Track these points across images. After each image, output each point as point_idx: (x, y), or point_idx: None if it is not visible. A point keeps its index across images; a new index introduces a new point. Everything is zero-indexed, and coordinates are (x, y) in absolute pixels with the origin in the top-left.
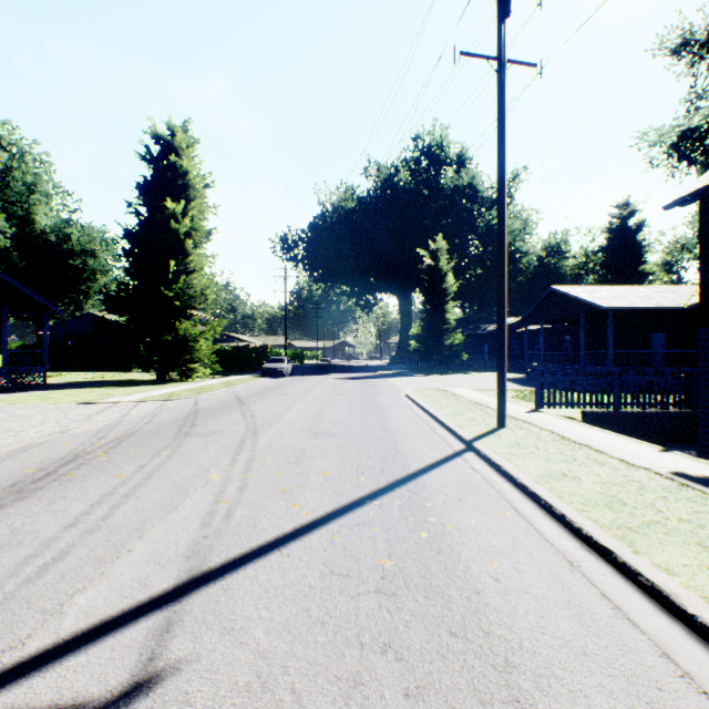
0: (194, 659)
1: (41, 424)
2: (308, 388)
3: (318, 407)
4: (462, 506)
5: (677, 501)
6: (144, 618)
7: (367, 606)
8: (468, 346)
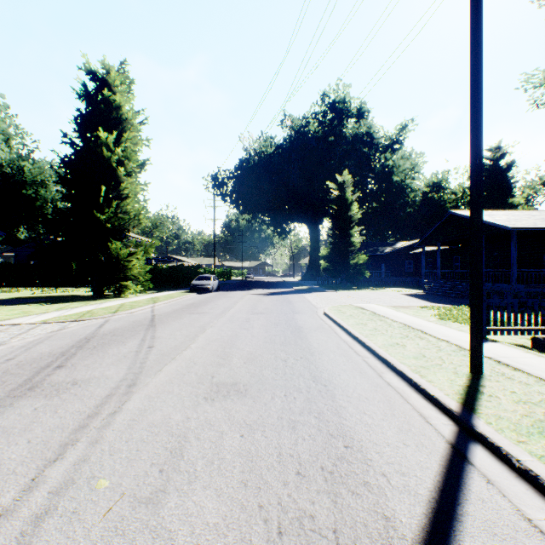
0: None
1: None
2: (228, 304)
3: (232, 331)
4: None
5: None
6: None
7: None
8: (366, 265)
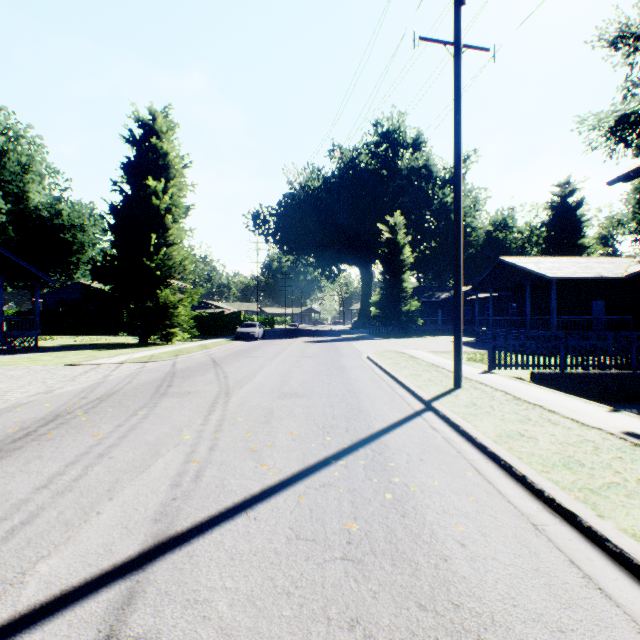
0: (153, 637)
1: (28, 385)
2: (277, 350)
3: (286, 368)
4: (424, 466)
5: (633, 461)
6: (106, 589)
7: (333, 575)
8: (423, 312)
